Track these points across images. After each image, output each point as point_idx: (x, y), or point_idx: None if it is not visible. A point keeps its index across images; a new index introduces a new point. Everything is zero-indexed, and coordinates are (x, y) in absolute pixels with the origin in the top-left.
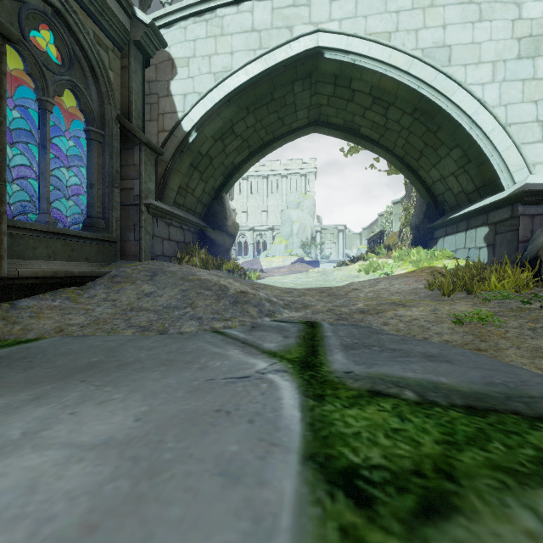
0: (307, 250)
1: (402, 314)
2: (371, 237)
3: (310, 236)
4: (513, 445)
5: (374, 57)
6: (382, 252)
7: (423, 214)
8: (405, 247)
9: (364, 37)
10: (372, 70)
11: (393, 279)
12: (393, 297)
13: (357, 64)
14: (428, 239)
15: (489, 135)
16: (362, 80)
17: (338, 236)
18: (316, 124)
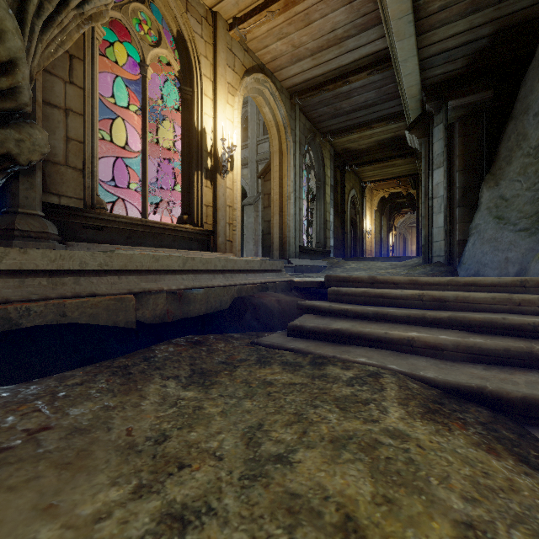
0: None
1: None
2: None
3: None
4: None
5: None
6: None
7: None
8: None
9: None
10: None
11: None
12: None
13: None
14: None
15: None
16: None
17: None
18: None
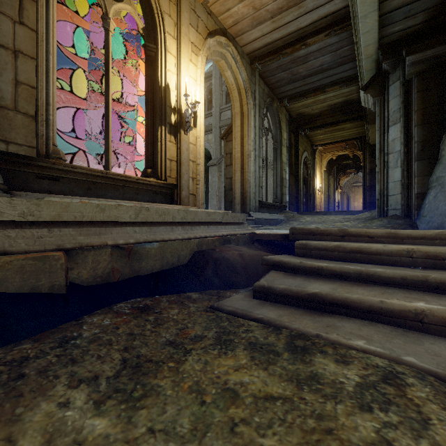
0: None
1: None
2: None
3: None
4: None
5: None
6: None
7: None
8: None
9: None
10: None
11: None
12: None
13: None
14: None
15: None
16: None
17: None
18: None
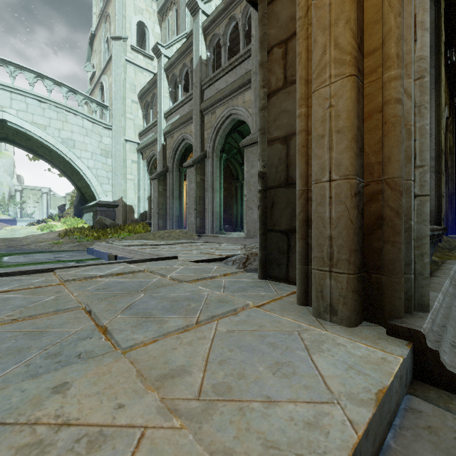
0: (4, 208)
1: (38, 244)
2: (59, 206)
3: (7, 194)
4: (27, 253)
5: (37, 134)
6: (56, 218)
7: (78, 201)
8: (71, 216)
9: (32, 124)
10: (37, 138)
11: (52, 233)
12: (42, 240)
13: (28, 133)
14: (82, 213)
15: (90, 179)
16: (33, 139)
17: (43, 197)
18: (5, 139)
